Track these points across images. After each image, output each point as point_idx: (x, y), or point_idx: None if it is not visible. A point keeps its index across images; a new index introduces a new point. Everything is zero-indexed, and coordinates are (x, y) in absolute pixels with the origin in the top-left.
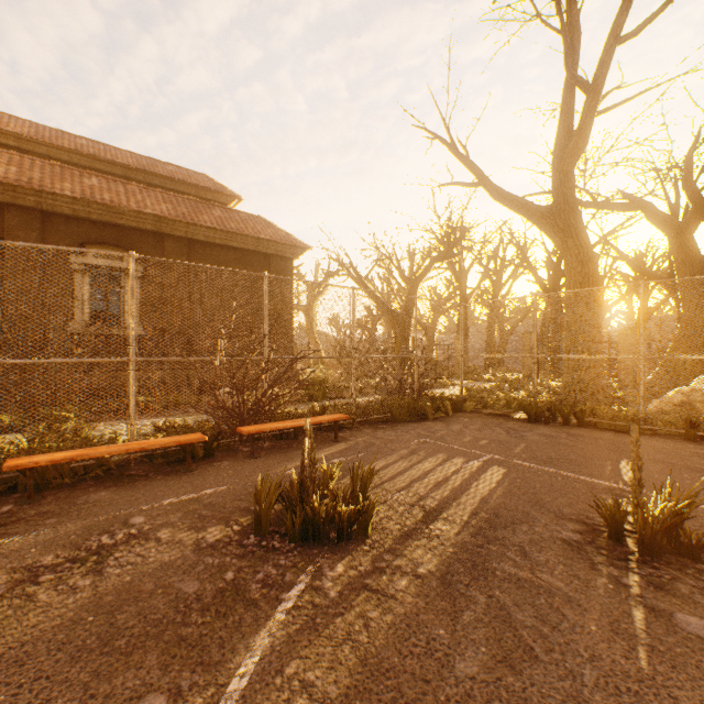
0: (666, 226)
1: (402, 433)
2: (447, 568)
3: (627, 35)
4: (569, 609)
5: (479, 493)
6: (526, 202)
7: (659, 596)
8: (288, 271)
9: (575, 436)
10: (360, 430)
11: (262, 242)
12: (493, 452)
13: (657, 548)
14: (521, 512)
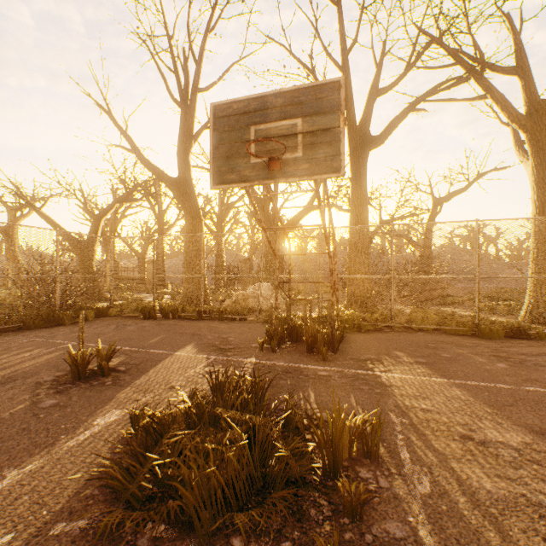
0: (258, 201)
1: (19, 337)
2: None
3: (203, 89)
4: None
5: (19, 367)
6: (163, 173)
7: (51, 396)
8: None
9: (161, 324)
10: None
11: None
12: None
13: (85, 374)
14: (35, 372)
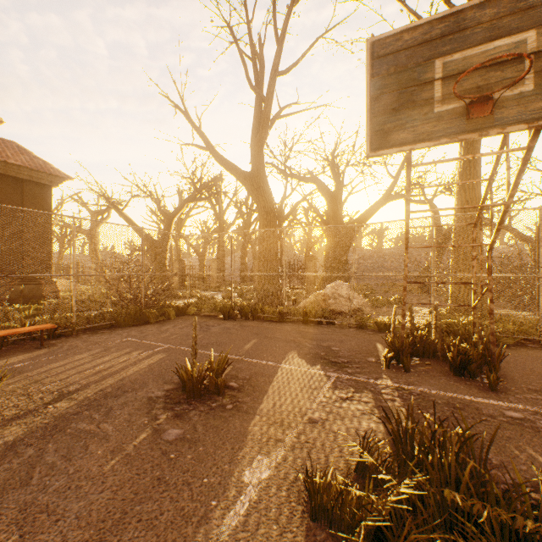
0: (326, 194)
1: (114, 336)
2: (26, 435)
3: (282, 72)
4: (96, 444)
5: (125, 374)
6: (236, 167)
7: (171, 421)
8: (46, 196)
9: (244, 326)
10: (77, 336)
11: (11, 166)
12: (173, 343)
13: (199, 392)
14: (142, 383)
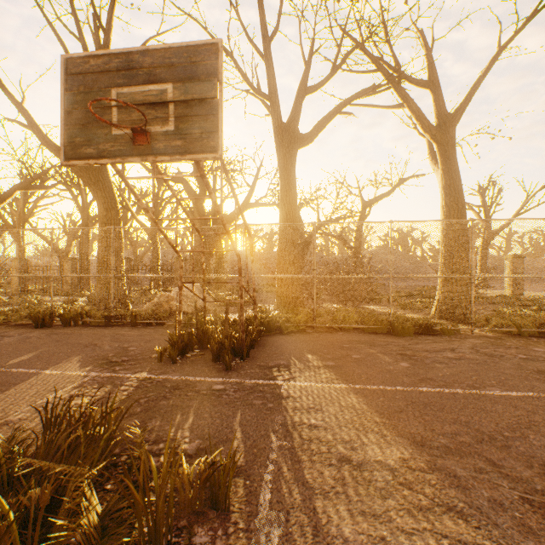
0: (192, 196)
1: None
2: None
3: None
4: None
5: None
6: None
7: None
8: None
9: (54, 334)
10: None
11: None
12: None
13: None
14: None
